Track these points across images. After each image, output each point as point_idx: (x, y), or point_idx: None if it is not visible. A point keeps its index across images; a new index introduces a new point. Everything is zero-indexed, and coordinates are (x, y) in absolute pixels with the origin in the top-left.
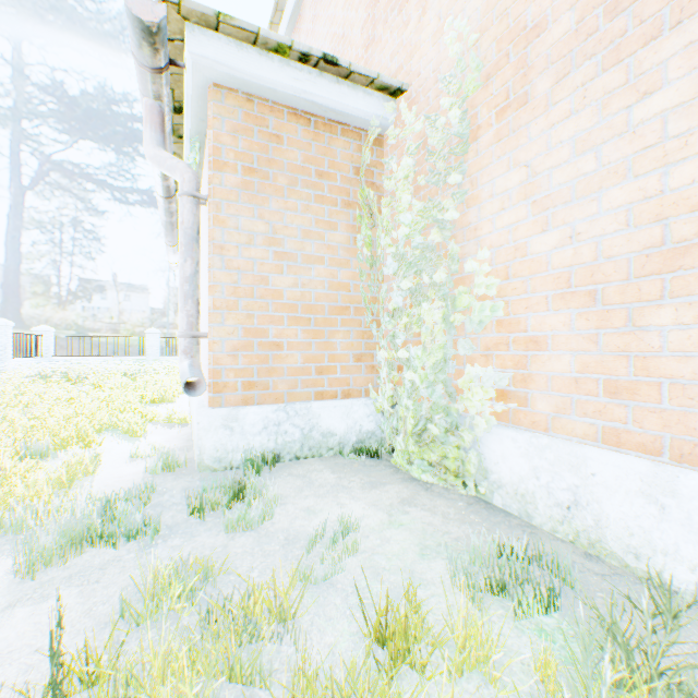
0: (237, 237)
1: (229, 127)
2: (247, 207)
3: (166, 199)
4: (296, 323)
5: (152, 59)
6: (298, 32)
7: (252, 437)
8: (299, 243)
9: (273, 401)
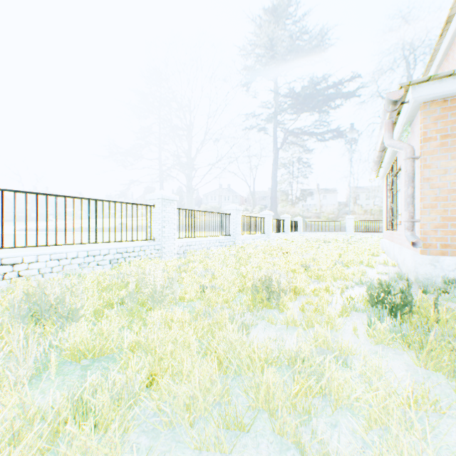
0: (436, 172)
1: (431, 119)
2: (442, 156)
3: (380, 151)
4: None
5: (392, 108)
6: None
7: (447, 272)
8: None
9: None
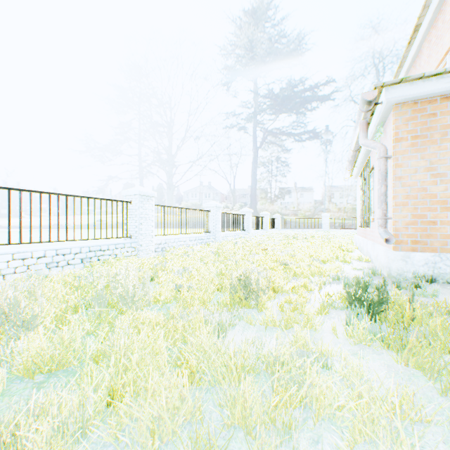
0: (407, 171)
1: (403, 120)
2: (413, 156)
3: (354, 151)
4: (445, 210)
5: (367, 109)
6: (441, 13)
7: (417, 267)
8: (448, 167)
9: (429, 251)
